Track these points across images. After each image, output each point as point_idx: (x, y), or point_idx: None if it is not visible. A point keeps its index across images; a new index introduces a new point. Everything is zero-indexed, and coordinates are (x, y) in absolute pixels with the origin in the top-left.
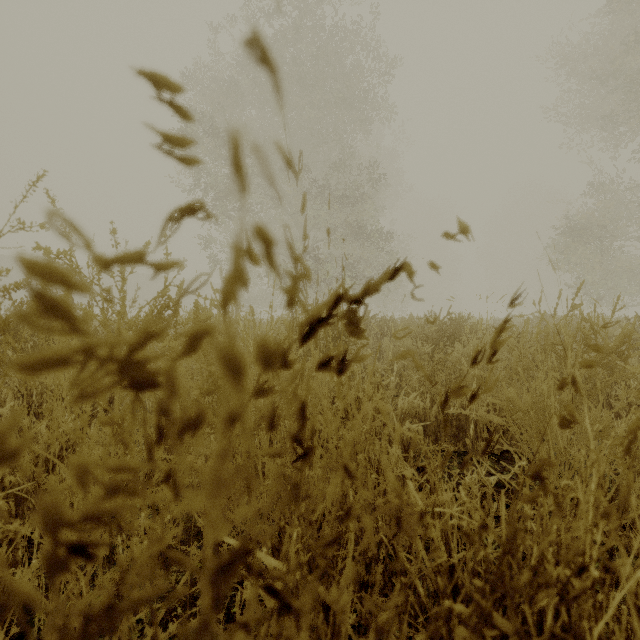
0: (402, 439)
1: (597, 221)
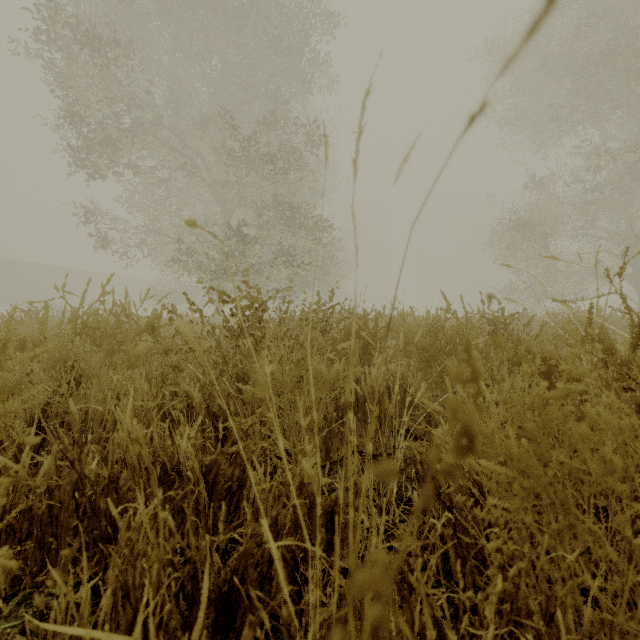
0: None
1: (540, 217)
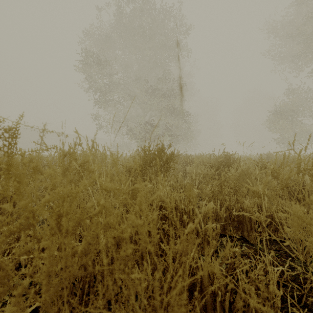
0: (206, 233)
1: (290, 107)
